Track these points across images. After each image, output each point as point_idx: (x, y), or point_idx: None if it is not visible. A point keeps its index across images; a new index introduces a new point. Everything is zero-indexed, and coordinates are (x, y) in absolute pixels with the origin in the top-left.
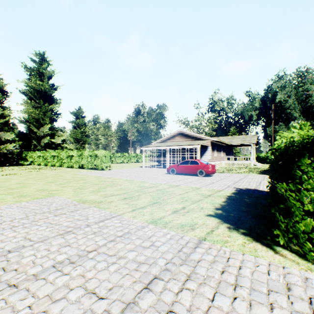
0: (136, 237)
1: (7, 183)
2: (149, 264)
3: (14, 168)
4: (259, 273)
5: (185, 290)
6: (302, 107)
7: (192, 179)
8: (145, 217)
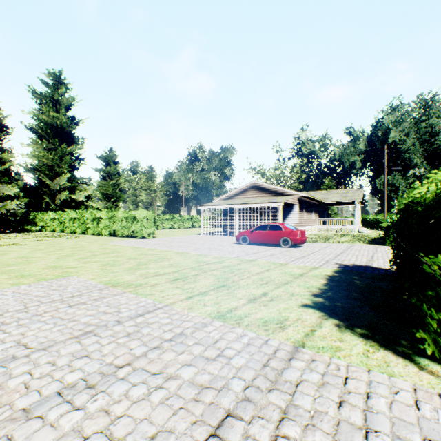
0: (194, 341)
1: (3, 257)
2: (217, 390)
3: (18, 235)
4: (401, 405)
5: (282, 440)
6: (426, 150)
7: (273, 252)
8: (208, 308)
